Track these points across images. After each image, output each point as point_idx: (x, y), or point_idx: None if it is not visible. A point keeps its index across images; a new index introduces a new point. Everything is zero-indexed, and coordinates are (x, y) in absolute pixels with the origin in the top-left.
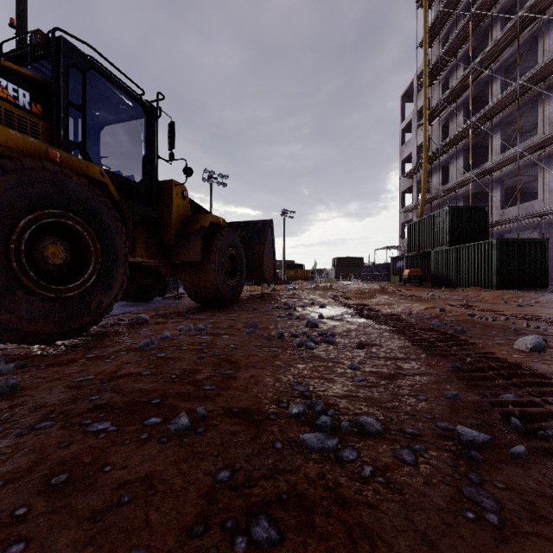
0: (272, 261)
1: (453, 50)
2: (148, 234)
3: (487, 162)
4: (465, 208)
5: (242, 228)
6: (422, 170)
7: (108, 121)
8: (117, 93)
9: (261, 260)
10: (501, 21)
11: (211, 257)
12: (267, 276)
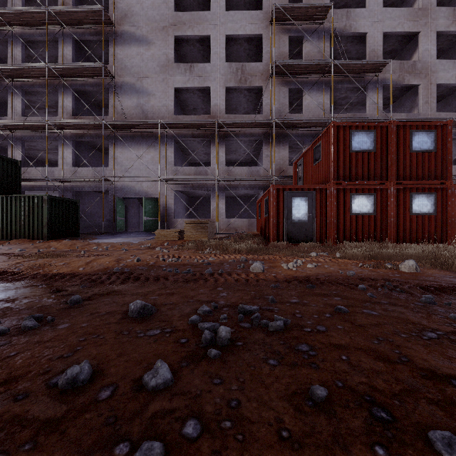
0: None
1: None
2: None
3: (7, 118)
4: None
5: None
6: None
7: None
8: None
9: None
10: None
11: None
12: None
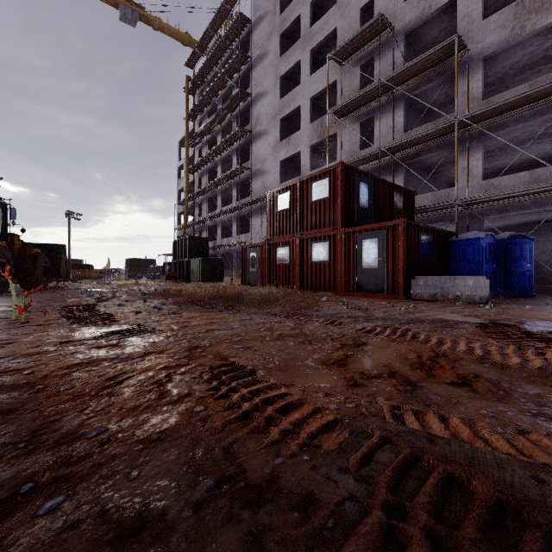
0: (66, 267)
1: (202, 135)
2: None
3: (217, 210)
4: (197, 238)
5: (43, 248)
6: (185, 205)
7: None
8: None
9: (59, 267)
10: (221, 134)
11: (36, 268)
12: (62, 276)
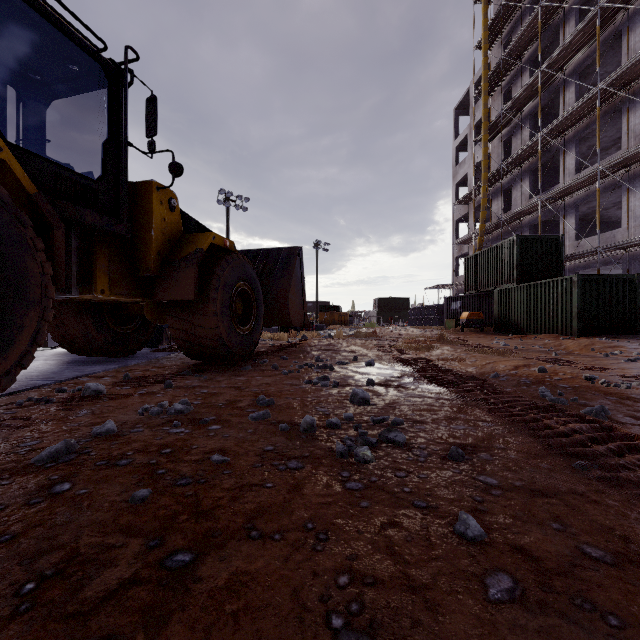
0: (301, 301)
1: (517, 52)
2: (114, 259)
3: (559, 185)
4: (535, 238)
5: (261, 257)
6: (481, 194)
7: (56, 92)
8: (58, 40)
9: (286, 299)
10: (575, 16)
11: (210, 294)
12: (294, 321)
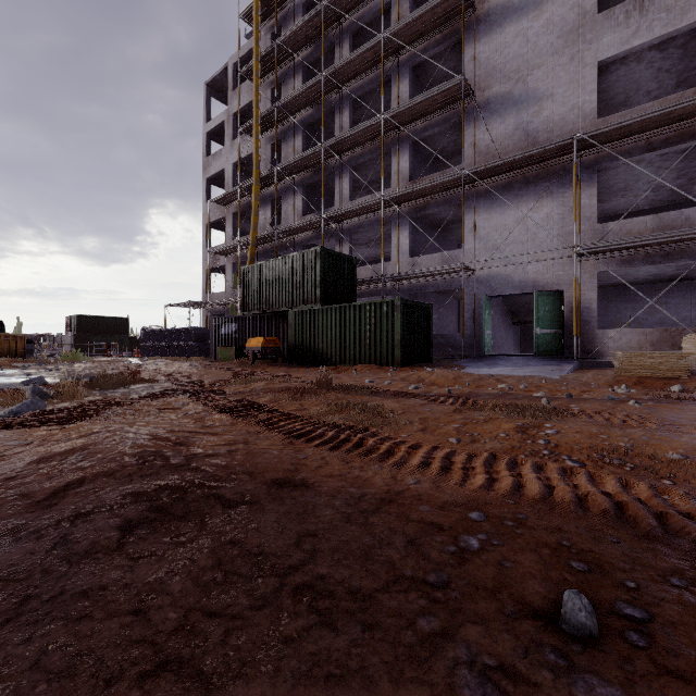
0: None
1: (292, 46)
2: None
3: (334, 208)
4: (336, 255)
5: None
6: (254, 195)
7: None
8: None
9: None
10: (350, 40)
11: None
12: None
